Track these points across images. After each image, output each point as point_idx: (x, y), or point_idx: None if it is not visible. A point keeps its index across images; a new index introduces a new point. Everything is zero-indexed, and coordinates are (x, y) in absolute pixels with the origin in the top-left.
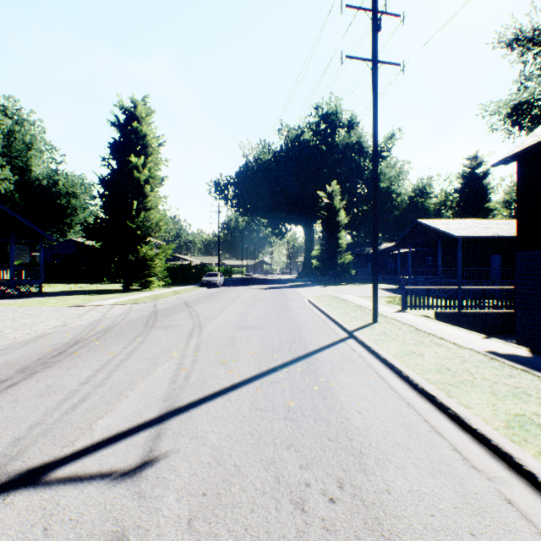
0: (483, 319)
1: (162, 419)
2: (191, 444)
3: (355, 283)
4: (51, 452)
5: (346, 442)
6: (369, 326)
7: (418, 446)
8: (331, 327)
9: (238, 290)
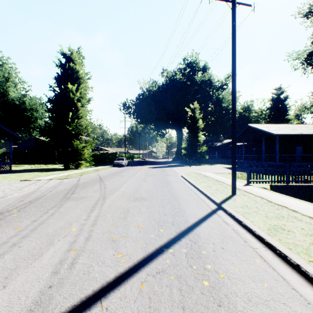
0: (304, 190)
1: None
2: None
3: (208, 164)
4: None
5: None
6: (231, 198)
7: None
8: (202, 198)
9: (136, 168)
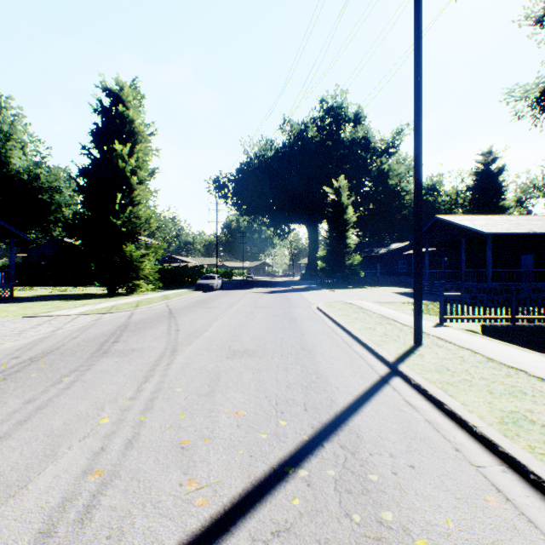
0: (544, 335)
1: None
2: None
3: (364, 286)
4: None
5: None
6: (415, 353)
7: None
8: (359, 352)
9: (237, 294)
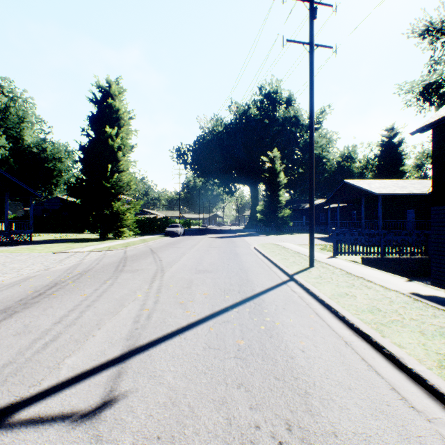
0: (402, 264)
1: (124, 358)
2: (149, 383)
3: (292, 233)
4: (18, 392)
5: (292, 381)
6: (307, 270)
7: (359, 386)
8: (274, 271)
9: (196, 239)
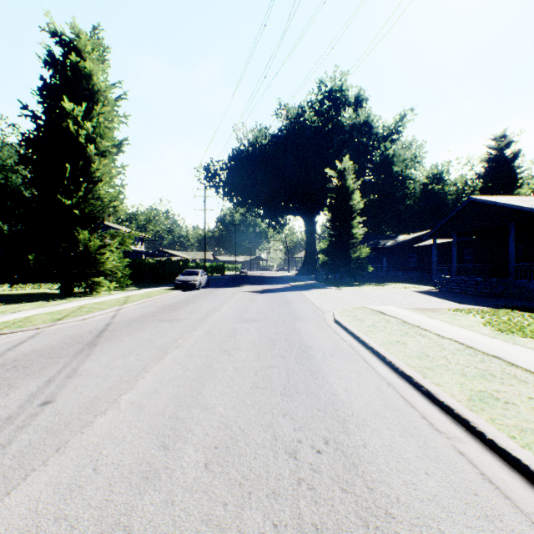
0: None
1: None
2: None
3: (371, 283)
4: None
5: None
6: None
7: None
8: None
9: (222, 294)
